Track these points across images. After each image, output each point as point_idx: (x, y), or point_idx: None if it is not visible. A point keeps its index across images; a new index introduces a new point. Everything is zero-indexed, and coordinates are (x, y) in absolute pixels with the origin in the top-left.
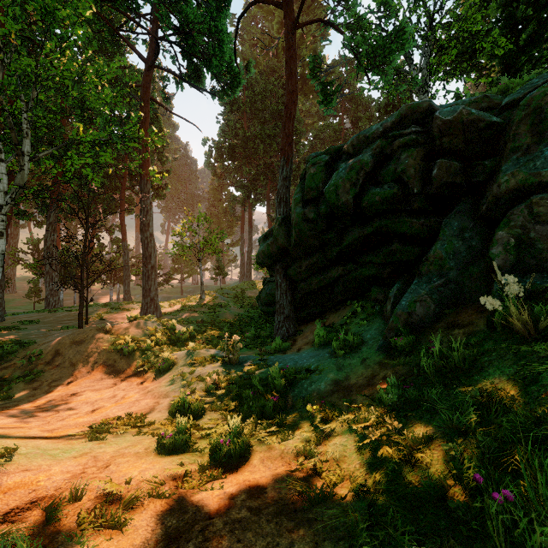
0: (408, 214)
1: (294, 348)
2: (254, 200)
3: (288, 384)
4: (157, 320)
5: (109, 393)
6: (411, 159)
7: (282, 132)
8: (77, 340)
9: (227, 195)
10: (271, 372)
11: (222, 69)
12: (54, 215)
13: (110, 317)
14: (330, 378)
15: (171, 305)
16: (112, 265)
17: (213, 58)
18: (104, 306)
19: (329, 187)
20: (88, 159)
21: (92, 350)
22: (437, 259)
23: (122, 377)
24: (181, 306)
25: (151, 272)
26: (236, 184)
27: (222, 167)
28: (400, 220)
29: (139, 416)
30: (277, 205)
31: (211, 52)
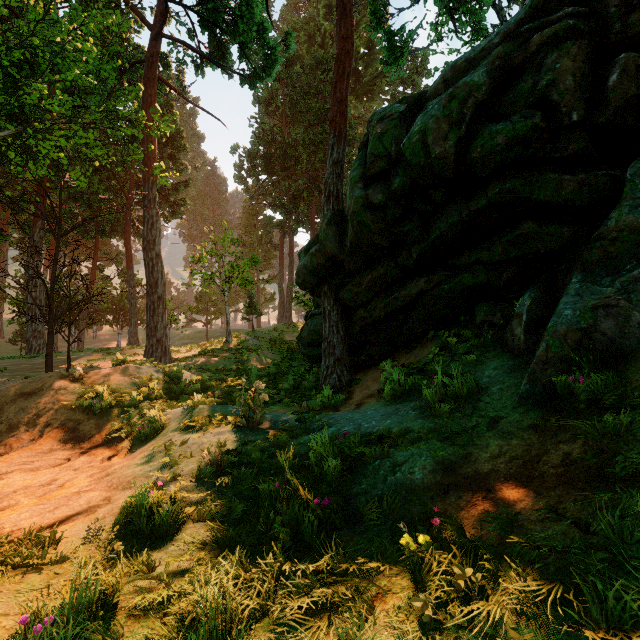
0: (555, 167)
1: (351, 402)
2: (296, 223)
3: (348, 468)
4: (155, 365)
5: (48, 476)
6: (567, 60)
7: (332, 96)
8: (26, 391)
9: (263, 221)
10: (314, 445)
11: (251, 36)
12: (38, 235)
13: (103, 364)
14: (430, 458)
15: (188, 350)
16: (120, 304)
17: (239, 20)
18: (100, 351)
19: (410, 137)
20: (60, 140)
21: (46, 406)
22: (626, 231)
23: (85, 447)
24: (200, 351)
25: (158, 305)
26: (273, 203)
27: (255, 182)
28: (539, 178)
29: (46, 536)
30: (325, 202)
31: (237, 12)
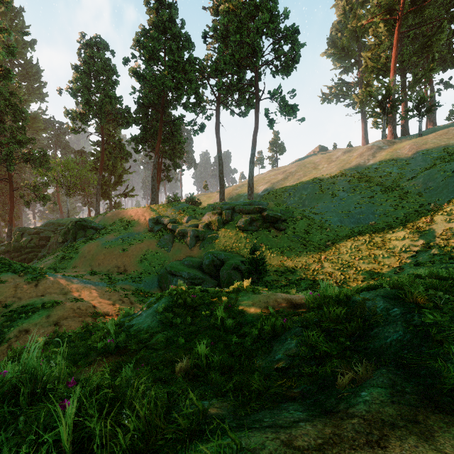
0: (37, 248)
1: None
2: None
3: None
4: None
5: None
6: (36, 241)
7: (9, 216)
8: None
9: None
10: None
11: None
12: None
13: None
14: None
15: None
16: None
17: None
18: None
19: (21, 242)
20: None
21: None
22: None
23: None
24: None
25: None
26: None
27: None
28: (35, 249)
29: None
30: (7, 237)
31: None
